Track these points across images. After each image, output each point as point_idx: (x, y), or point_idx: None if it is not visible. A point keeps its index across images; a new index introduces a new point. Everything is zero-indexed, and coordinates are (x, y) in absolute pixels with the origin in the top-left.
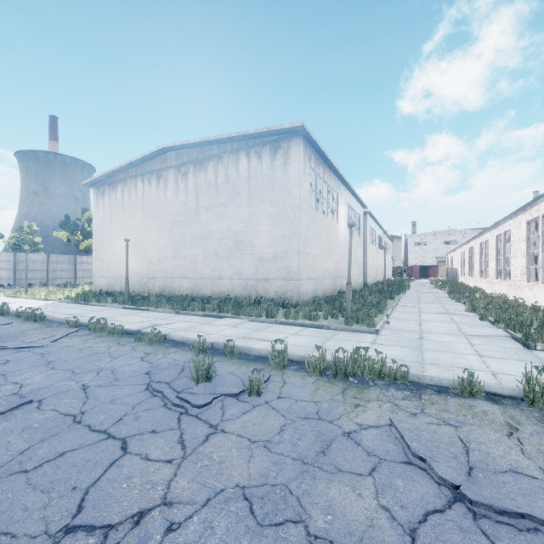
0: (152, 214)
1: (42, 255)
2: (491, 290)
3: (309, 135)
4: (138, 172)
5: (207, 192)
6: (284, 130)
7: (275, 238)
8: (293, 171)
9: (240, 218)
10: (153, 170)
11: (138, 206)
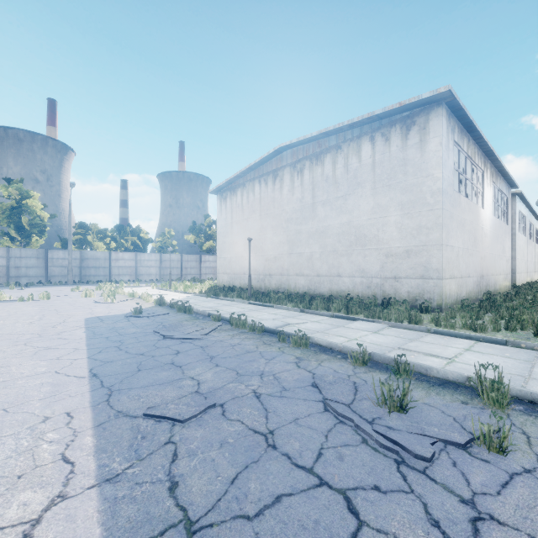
0: (268, 214)
1: (177, 255)
2: None
3: (456, 101)
4: (256, 175)
5: (324, 186)
6: (421, 101)
7: (408, 230)
8: (433, 148)
9: (362, 211)
10: (269, 171)
11: (255, 208)
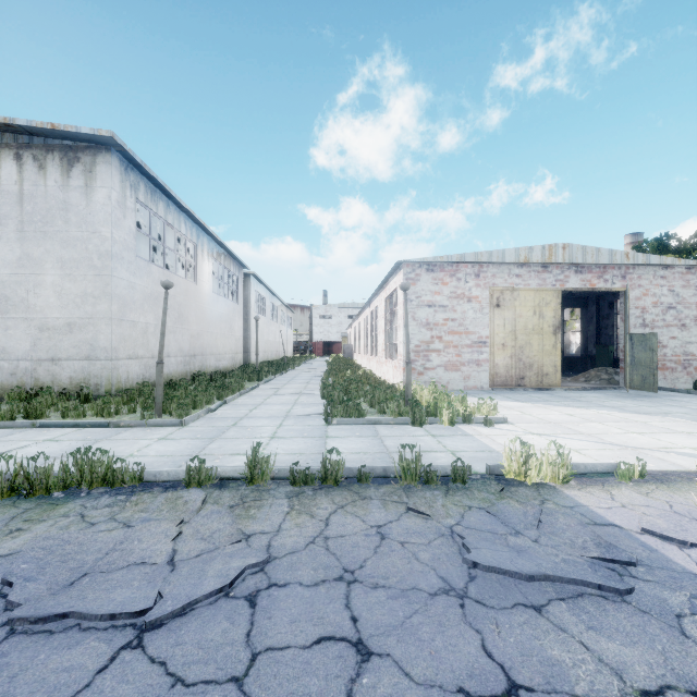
0: None
1: None
2: (369, 367)
3: (130, 154)
4: None
5: None
6: (83, 136)
7: (71, 296)
8: (101, 200)
9: (2, 260)
10: None
11: None
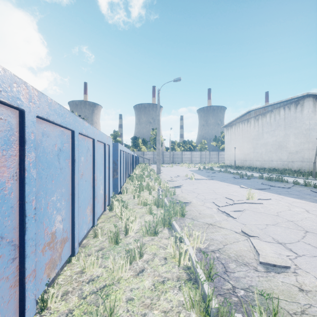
0: (245, 136)
1: (208, 152)
2: None
3: (315, 94)
4: (240, 121)
5: (266, 126)
6: (299, 97)
7: (296, 143)
8: (305, 113)
9: (280, 136)
10: (245, 119)
11: (240, 133)
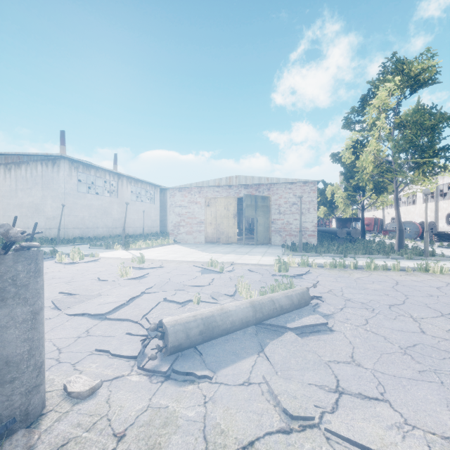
0: None
1: None
2: None
3: (71, 158)
4: None
5: (22, 181)
6: (55, 155)
7: (54, 208)
8: (62, 175)
9: (38, 197)
10: None
11: None
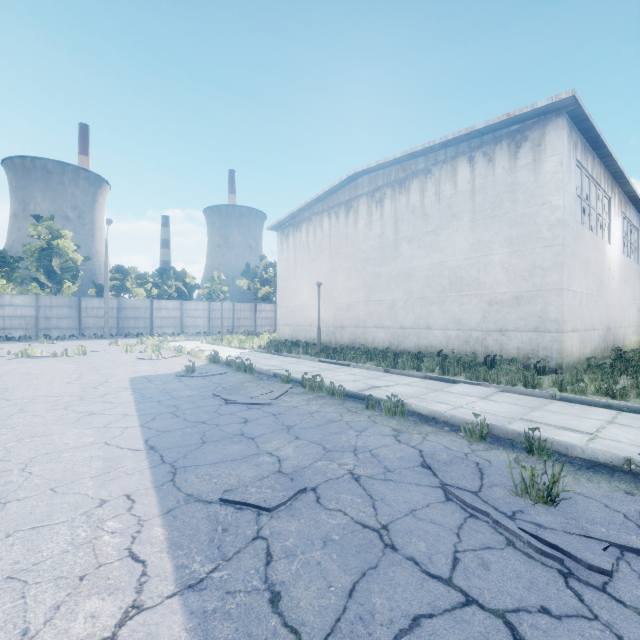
0: (340, 253)
1: (229, 303)
2: None
3: (580, 110)
4: (324, 208)
5: (410, 219)
6: (535, 111)
7: (518, 271)
8: (551, 169)
9: (458, 248)
10: (341, 202)
11: (324, 246)
